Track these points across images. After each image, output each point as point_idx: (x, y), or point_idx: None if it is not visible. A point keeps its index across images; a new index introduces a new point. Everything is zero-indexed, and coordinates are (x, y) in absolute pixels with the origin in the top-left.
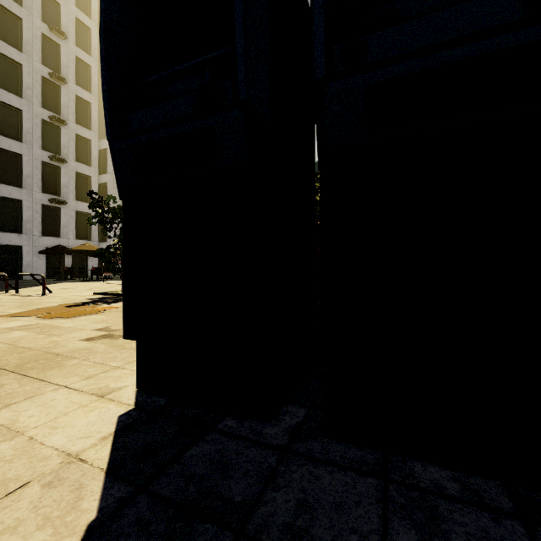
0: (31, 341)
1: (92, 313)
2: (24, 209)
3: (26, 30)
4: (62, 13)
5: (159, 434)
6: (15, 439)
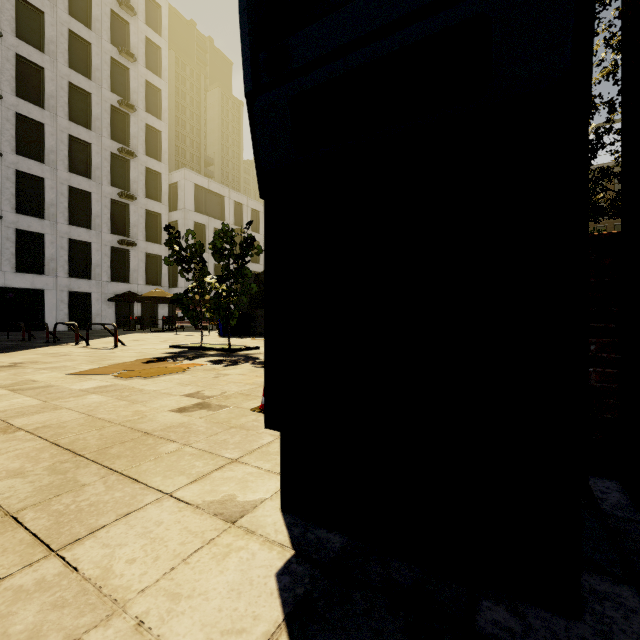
0: (111, 411)
1: (175, 371)
2: (94, 252)
3: (95, 55)
4: (132, 33)
5: (373, 637)
6: (113, 624)
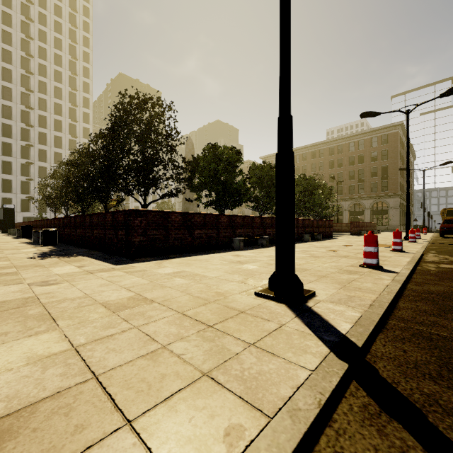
0: None
1: None
2: None
3: (64, 140)
4: (77, 127)
5: None
6: None
